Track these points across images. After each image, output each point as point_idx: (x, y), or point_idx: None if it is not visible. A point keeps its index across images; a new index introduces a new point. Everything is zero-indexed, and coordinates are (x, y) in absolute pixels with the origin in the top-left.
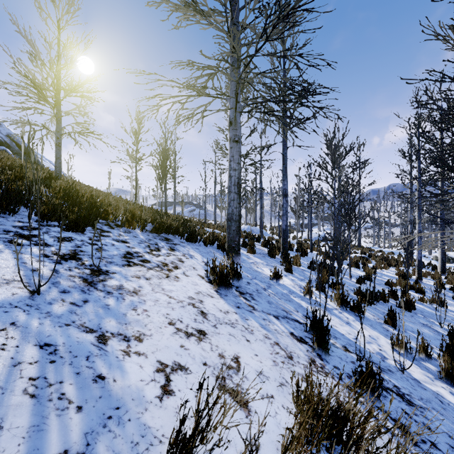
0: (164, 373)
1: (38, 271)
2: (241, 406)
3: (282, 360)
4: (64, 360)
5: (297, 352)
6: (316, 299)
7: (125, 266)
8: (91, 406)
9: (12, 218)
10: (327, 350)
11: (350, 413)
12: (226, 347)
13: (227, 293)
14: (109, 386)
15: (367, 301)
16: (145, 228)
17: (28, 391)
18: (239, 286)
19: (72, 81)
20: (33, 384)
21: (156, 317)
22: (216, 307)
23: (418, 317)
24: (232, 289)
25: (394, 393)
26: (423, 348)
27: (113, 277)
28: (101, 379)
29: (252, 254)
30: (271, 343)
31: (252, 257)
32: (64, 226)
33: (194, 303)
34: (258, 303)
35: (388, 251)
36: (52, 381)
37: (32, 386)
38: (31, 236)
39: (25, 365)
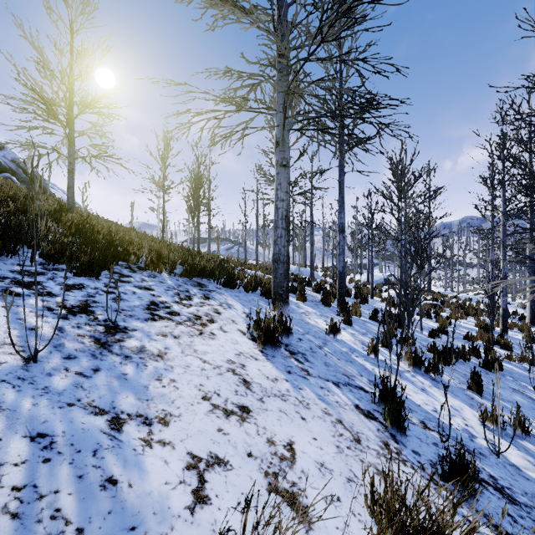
0: (197, 470)
1: (37, 330)
2: (302, 527)
3: (348, 445)
4: (63, 457)
5: (366, 432)
6: (383, 358)
7: (149, 320)
8: (97, 527)
9: (10, 261)
10: (403, 429)
11: (448, 531)
12: (276, 429)
13: (274, 353)
14: (122, 494)
15: (445, 361)
16: (173, 271)
17: (8, 508)
18: (289, 343)
19: (87, 94)
20: (17, 496)
21: (186, 389)
22: (261, 373)
23: (506, 380)
24: (281, 348)
25: (491, 486)
26: (519, 422)
27: (132, 336)
28: (111, 483)
29: (303, 302)
30: (332, 421)
31: (303, 305)
32: (75, 270)
33: (235, 369)
34: (313, 366)
35: (464, 297)
36: (44, 491)
37: (16, 500)
38: (32, 283)
39: (8, 468)
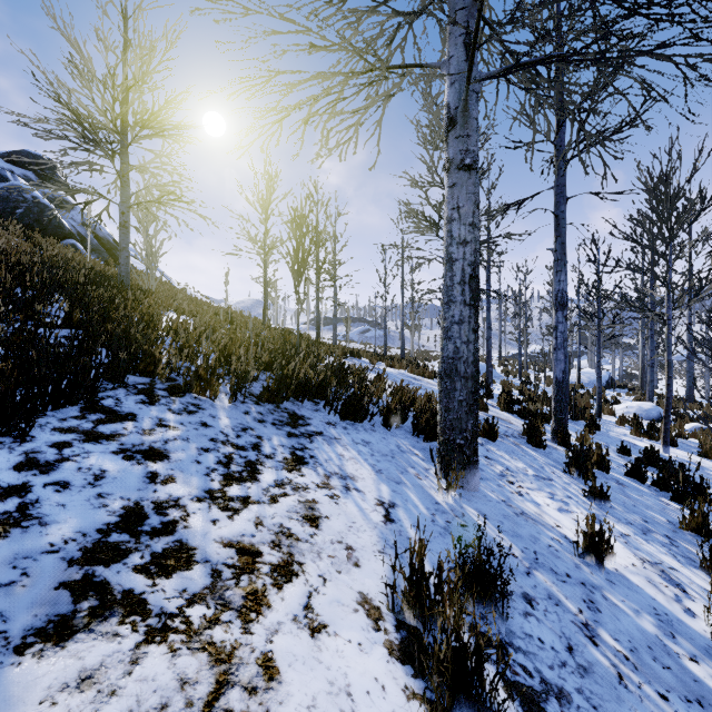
0: None
1: None
2: None
3: None
4: None
5: None
6: None
7: (34, 645)
8: None
9: None
10: None
11: None
12: None
13: None
14: None
15: None
16: (245, 391)
17: None
18: (505, 634)
19: (139, 103)
20: None
21: None
22: None
23: None
24: None
25: None
26: None
27: None
28: None
29: (492, 440)
30: None
31: (495, 450)
32: None
33: None
34: None
35: None
36: None
37: None
38: None
39: None
